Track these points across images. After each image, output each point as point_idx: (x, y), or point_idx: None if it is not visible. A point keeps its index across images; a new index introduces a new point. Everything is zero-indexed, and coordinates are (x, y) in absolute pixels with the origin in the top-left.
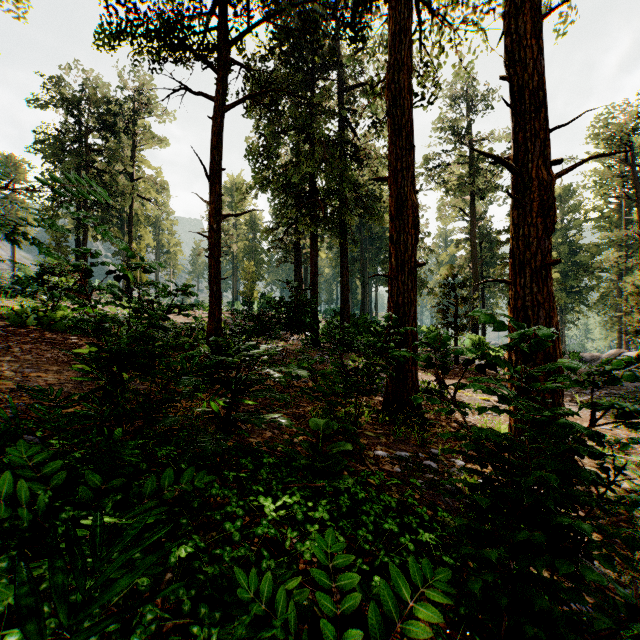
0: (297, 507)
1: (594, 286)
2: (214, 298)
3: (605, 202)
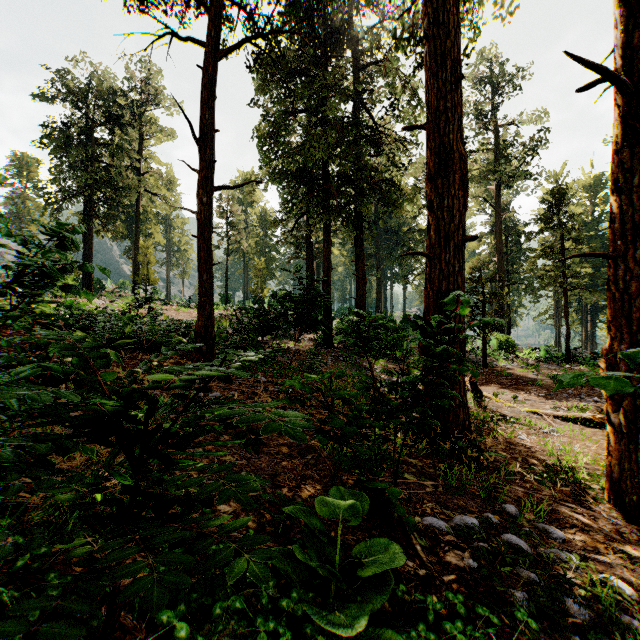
0: None
1: None
2: (204, 288)
3: None
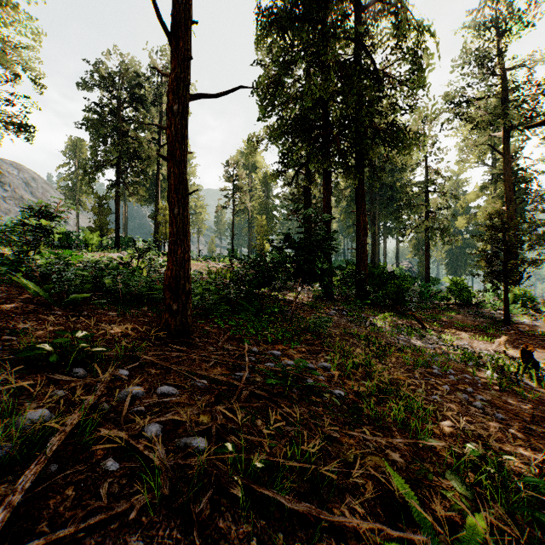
0: None
1: None
2: (175, 226)
3: None
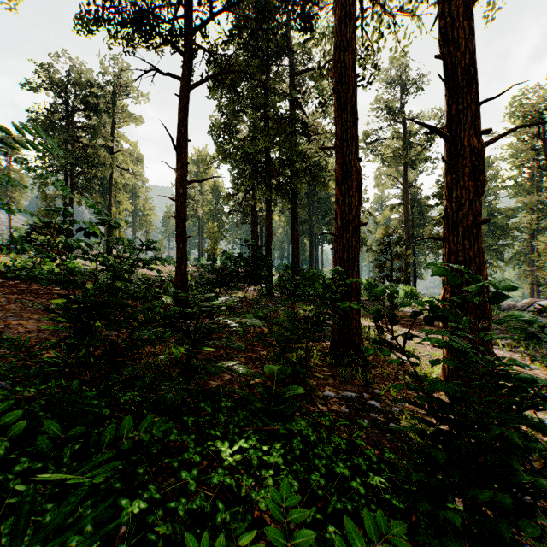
0: (252, 452)
1: (509, 244)
2: (180, 254)
3: (519, 172)
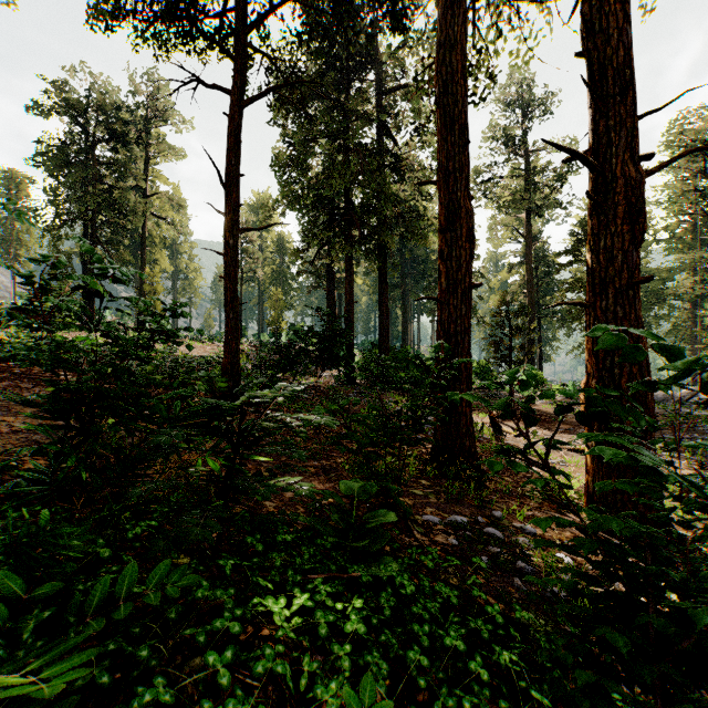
0: (320, 615)
1: (665, 315)
2: (230, 326)
3: (677, 221)
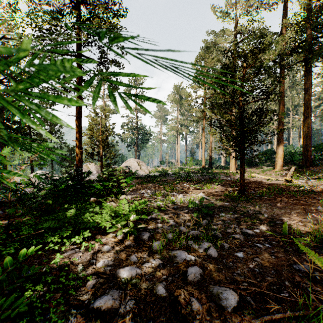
0: None
1: None
2: None
3: None
